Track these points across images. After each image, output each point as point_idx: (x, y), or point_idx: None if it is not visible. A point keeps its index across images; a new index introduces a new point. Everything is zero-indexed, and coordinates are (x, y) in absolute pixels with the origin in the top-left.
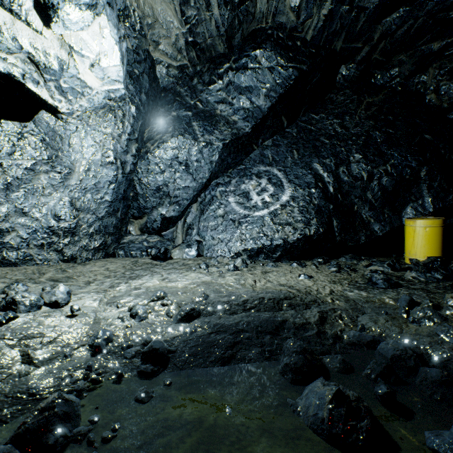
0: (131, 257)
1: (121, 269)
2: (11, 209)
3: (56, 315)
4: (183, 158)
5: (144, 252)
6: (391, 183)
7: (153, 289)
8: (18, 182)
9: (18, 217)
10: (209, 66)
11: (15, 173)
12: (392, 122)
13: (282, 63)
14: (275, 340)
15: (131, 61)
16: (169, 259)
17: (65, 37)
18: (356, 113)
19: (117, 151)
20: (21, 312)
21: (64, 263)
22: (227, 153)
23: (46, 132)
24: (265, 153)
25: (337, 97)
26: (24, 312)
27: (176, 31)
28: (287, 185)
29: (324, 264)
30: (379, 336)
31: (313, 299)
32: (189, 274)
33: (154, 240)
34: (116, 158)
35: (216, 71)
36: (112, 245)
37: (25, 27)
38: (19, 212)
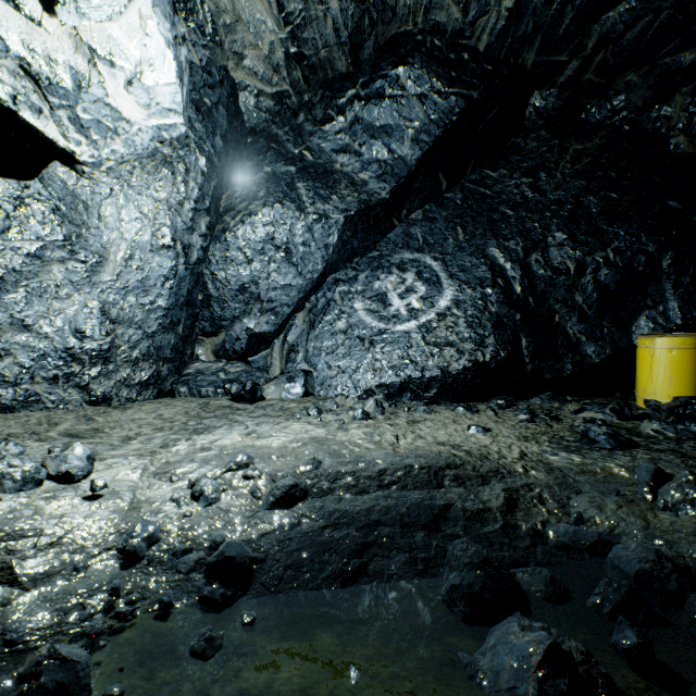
0: (199, 396)
1: (182, 416)
2: (4, 320)
3: (66, 496)
4: (282, 240)
5: (219, 388)
6: (613, 279)
7: (231, 451)
8: (15, 277)
9: (16, 333)
10: (323, 94)
11: (10, 261)
12: (615, 181)
13: (439, 87)
14: (433, 540)
15: (198, 84)
16: (259, 400)
17: (82, 33)
18: (557, 168)
19: (176, 229)
20: (7, 492)
21: (92, 407)
22: (352, 231)
23: (61, 196)
24: (412, 231)
25: (526, 142)
26: (12, 492)
27: (271, 37)
28: (448, 282)
29: (507, 408)
30: (609, 534)
31: (493, 467)
32: (290, 425)
33: (236, 369)
34: (175, 240)
35: (335, 101)
36: (170, 377)
37: (12, 13)
38: (17, 325)
